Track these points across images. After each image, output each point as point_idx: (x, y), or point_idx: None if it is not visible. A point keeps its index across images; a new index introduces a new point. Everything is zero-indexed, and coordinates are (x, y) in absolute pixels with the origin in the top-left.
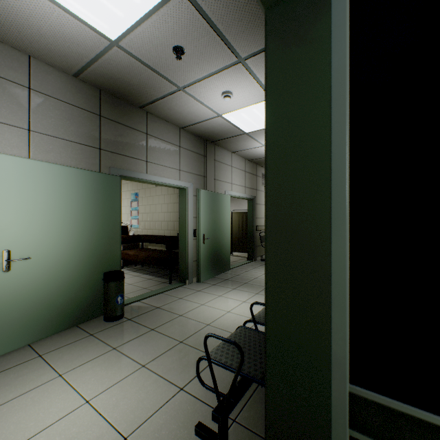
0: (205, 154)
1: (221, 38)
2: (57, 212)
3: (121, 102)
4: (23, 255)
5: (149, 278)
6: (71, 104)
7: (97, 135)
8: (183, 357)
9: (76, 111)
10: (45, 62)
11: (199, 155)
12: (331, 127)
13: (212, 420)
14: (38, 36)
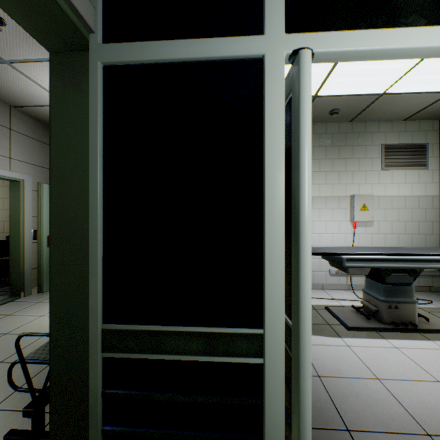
0: None
1: None
2: None
3: None
4: None
5: None
6: None
7: None
8: (2, 376)
9: None
10: None
11: (42, 143)
12: (90, 156)
13: (30, 423)
14: None
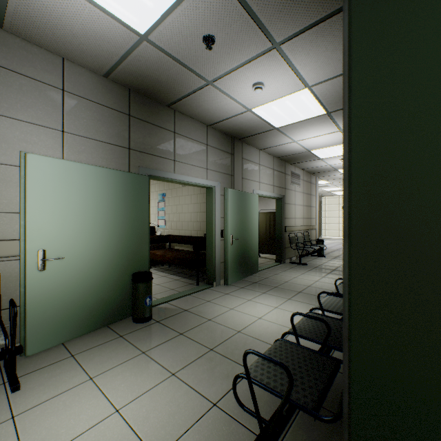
0: (232, 152)
1: (255, 22)
2: (88, 212)
3: (149, 101)
4: (57, 254)
5: (176, 279)
6: (101, 104)
7: (127, 135)
8: (215, 367)
9: (107, 111)
10: (78, 63)
11: (226, 153)
12: None
13: None
14: (70, 36)
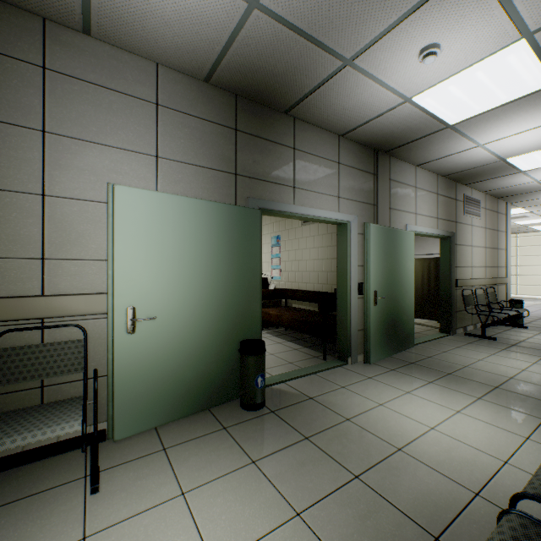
0: (374, 171)
1: None
2: (185, 258)
3: (261, 109)
4: (148, 313)
5: (295, 348)
6: (202, 118)
7: (233, 156)
8: (366, 515)
9: (208, 127)
10: (173, 68)
11: (365, 174)
12: None
13: None
14: (162, 26)
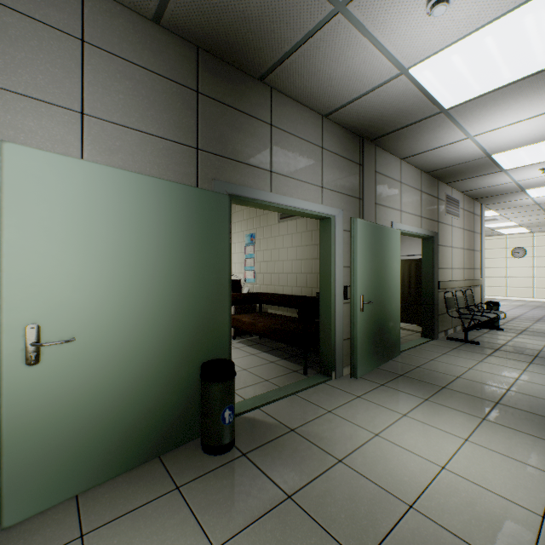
0: (360, 161)
1: None
2: (123, 255)
3: (230, 70)
4: (62, 333)
5: (271, 361)
6: (150, 70)
7: (193, 126)
8: None
9: (159, 83)
10: None
11: (351, 163)
12: None
13: None
14: None
